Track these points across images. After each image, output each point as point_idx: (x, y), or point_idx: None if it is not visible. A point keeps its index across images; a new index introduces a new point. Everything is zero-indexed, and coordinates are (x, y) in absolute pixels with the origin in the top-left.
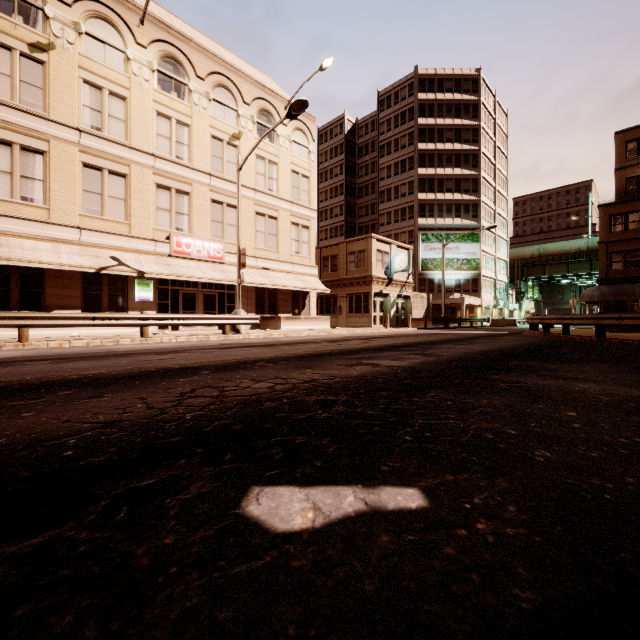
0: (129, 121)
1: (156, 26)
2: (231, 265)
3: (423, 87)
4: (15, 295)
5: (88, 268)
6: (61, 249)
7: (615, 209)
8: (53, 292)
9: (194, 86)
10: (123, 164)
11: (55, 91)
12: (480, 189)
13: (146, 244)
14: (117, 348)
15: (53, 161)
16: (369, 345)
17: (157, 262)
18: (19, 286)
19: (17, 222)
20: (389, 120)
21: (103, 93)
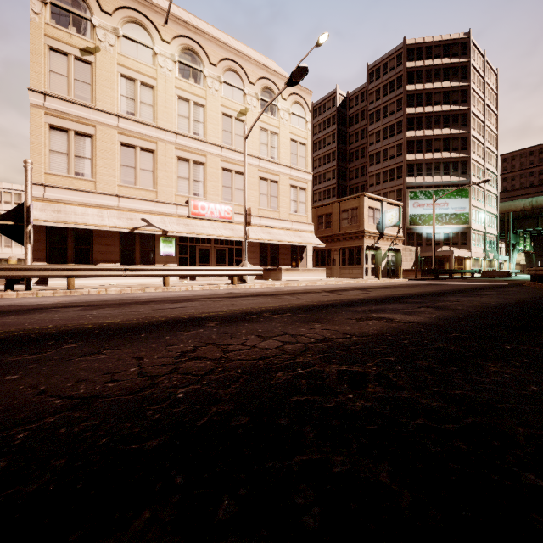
0: (156, 106)
1: (177, 24)
2: (239, 224)
3: (411, 56)
4: (70, 251)
5: (124, 228)
6: (104, 213)
7: None
8: (98, 249)
9: (208, 72)
10: (151, 142)
11: (100, 85)
12: (469, 146)
13: (169, 208)
14: (141, 296)
15: (98, 142)
16: (369, 296)
17: (178, 222)
18: (73, 244)
19: (72, 193)
20: (378, 90)
21: (136, 84)
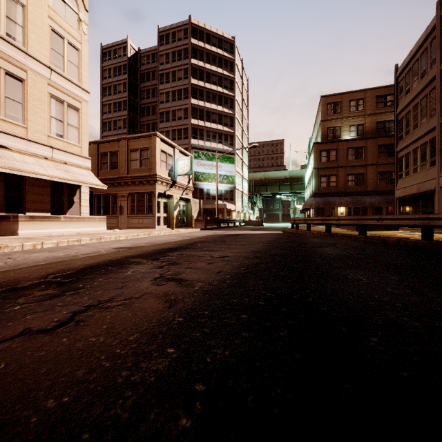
0: None
1: None
2: None
3: (195, 34)
4: None
5: None
6: None
7: (323, 146)
8: None
9: None
10: None
11: None
12: (235, 125)
13: None
14: None
15: None
16: (194, 313)
17: None
18: None
19: None
20: (168, 54)
21: None
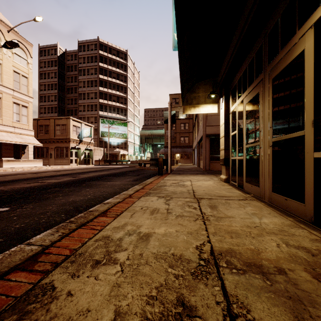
0: None
1: None
2: None
3: (102, 48)
4: None
5: None
6: None
7: None
8: None
9: None
10: None
11: None
12: (127, 103)
13: None
14: None
15: None
16: (54, 174)
17: None
18: None
19: None
20: (84, 58)
21: None
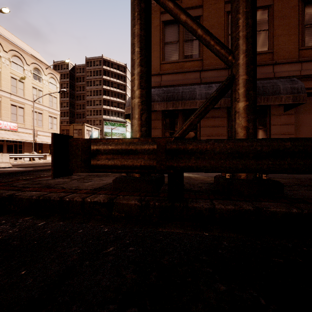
0: None
1: None
2: (21, 133)
3: (105, 64)
4: None
5: None
6: None
7: None
8: None
9: (2, 54)
10: None
11: None
12: None
13: None
14: None
15: None
16: None
17: None
18: None
19: None
20: (91, 71)
21: None
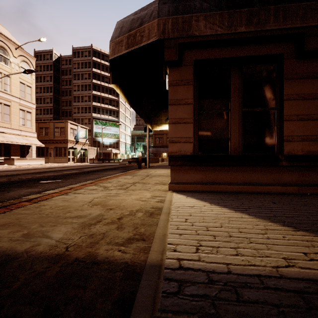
0: None
1: None
2: None
3: (95, 55)
4: None
5: None
6: None
7: None
8: None
9: None
10: None
11: None
12: (119, 106)
13: None
14: None
15: None
16: (63, 169)
17: None
18: None
19: None
20: (79, 63)
21: None
